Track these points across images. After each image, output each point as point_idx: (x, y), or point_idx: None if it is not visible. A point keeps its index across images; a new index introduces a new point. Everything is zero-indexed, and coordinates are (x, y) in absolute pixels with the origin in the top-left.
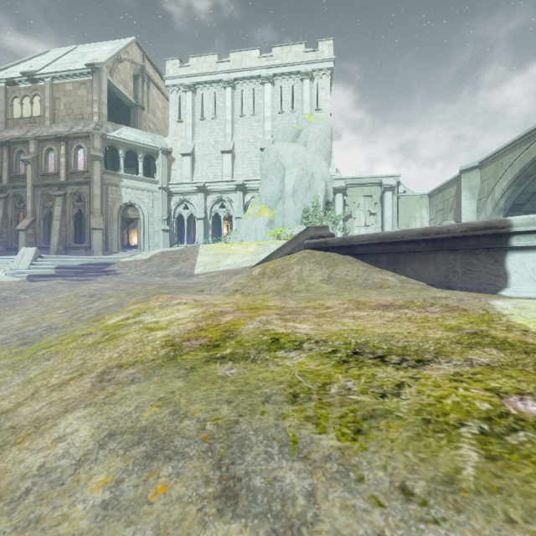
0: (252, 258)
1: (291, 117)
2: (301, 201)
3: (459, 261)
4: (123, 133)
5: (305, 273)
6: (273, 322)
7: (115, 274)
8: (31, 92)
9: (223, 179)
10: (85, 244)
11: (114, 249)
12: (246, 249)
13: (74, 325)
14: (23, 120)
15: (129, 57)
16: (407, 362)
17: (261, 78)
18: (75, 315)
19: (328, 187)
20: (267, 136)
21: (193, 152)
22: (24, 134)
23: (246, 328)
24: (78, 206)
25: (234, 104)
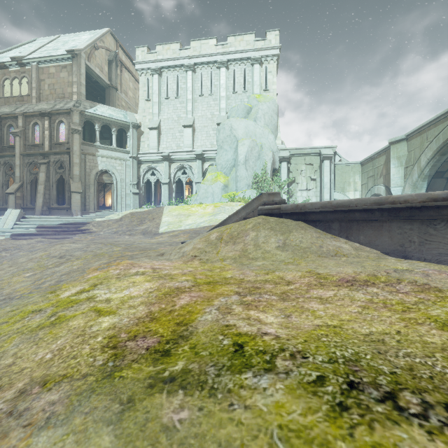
0: (210, 218)
1: (243, 97)
2: (252, 168)
3: (415, 231)
4: (99, 110)
5: (260, 239)
6: (233, 309)
7: (89, 232)
8: (20, 74)
9: (184, 150)
10: (66, 206)
11: (91, 210)
12: (205, 211)
13: (31, 295)
14: (12, 98)
15: (104, 45)
16: (434, 411)
17: (217, 63)
18: (38, 280)
19: (275, 156)
20: (222, 112)
21: (159, 126)
22: (14, 110)
23: (203, 321)
24: (60, 172)
25: (194, 85)
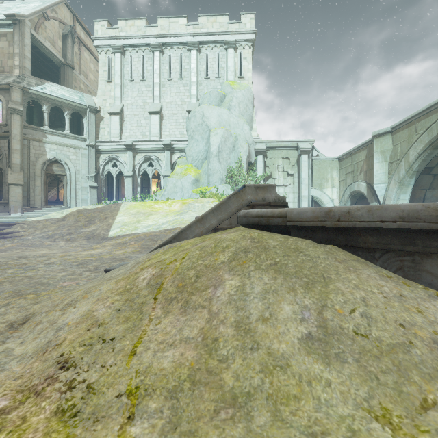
0: (174, 218)
1: (216, 83)
2: (226, 161)
3: None
4: (48, 88)
5: (253, 306)
6: None
7: (12, 237)
8: None
9: (151, 139)
10: (3, 200)
11: (36, 206)
12: (170, 208)
13: None
14: None
15: (57, 16)
16: None
17: (188, 44)
18: None
19: (251, 149)
20: (194, 99)
21: (121, 111)
22: None
23: None
24: None
25: (162, 67)
